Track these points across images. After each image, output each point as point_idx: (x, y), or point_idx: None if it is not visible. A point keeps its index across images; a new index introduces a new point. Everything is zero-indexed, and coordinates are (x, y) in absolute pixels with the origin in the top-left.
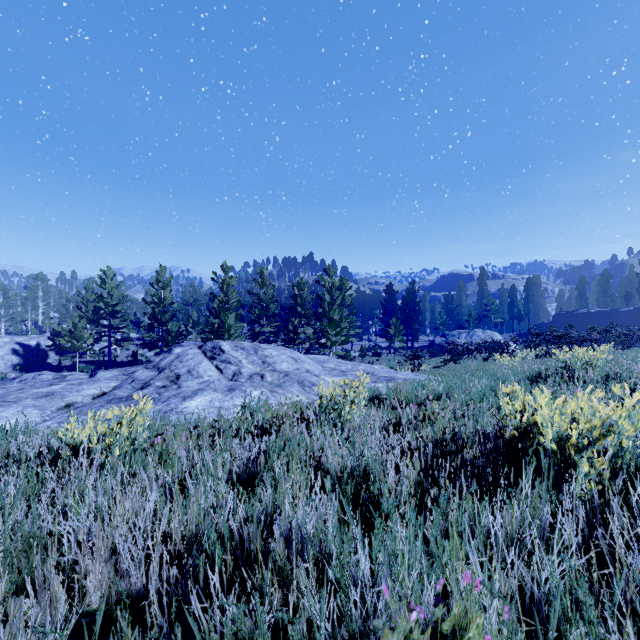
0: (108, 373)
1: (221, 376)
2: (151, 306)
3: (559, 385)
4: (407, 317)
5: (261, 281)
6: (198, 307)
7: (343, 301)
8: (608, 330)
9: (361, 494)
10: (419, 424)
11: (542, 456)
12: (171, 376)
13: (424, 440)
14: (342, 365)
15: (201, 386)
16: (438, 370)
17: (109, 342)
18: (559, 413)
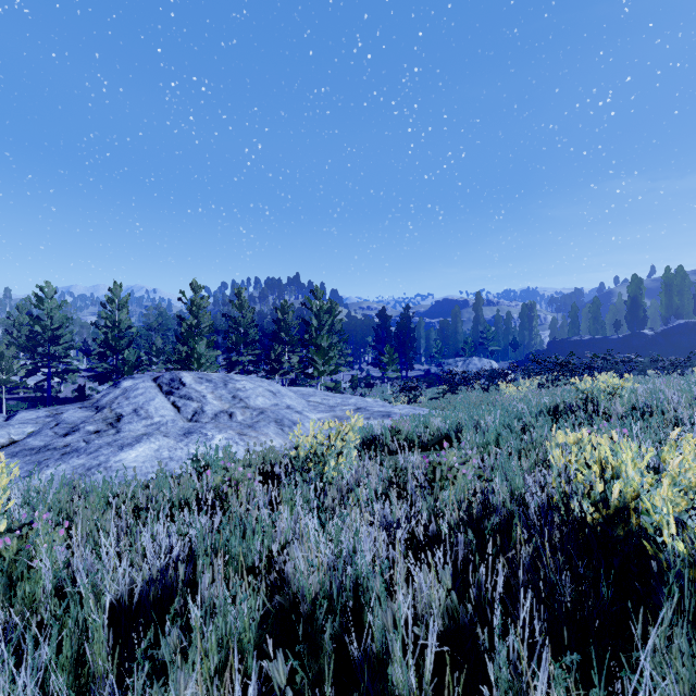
0: (31, 414)
1: (178, 416)
2: (102, 331)
3: (583, 420)
4: (401, 344)
5: (239, 303)
6: (164, 333)
7: (332, 326)
8: (606, 357)
9: (350, 652)
10: (435, 490)
11: (686, 581)
12: (110, 417)
13: (448, 522)
14: (330, 399)
15: (148, 430)
16: (436, 402)
17: (48, 374)
18: (669, 483)
